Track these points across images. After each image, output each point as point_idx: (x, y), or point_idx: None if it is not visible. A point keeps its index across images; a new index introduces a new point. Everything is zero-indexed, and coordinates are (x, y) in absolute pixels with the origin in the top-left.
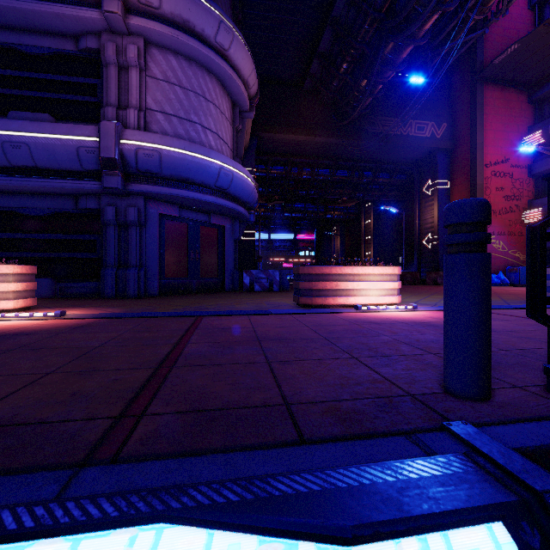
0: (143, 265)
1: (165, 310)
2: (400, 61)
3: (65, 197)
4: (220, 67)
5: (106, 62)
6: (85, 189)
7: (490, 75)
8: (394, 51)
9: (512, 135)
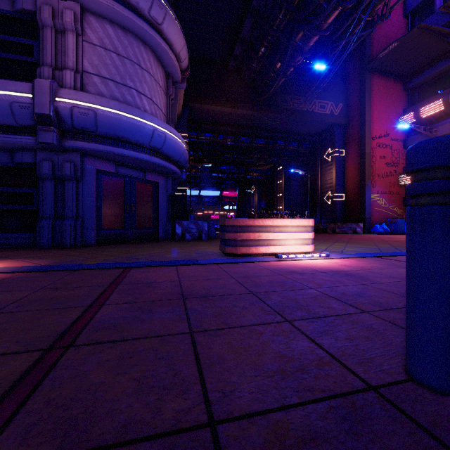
0: (80, 216)
1: (95, 261)
2: (308, 48)
3: (0, 151)
4: (154, 39)
5: (43, 24)
6: (20, 143)
7: (375, 66)
8: (303, 40)
9: (392, 115)
